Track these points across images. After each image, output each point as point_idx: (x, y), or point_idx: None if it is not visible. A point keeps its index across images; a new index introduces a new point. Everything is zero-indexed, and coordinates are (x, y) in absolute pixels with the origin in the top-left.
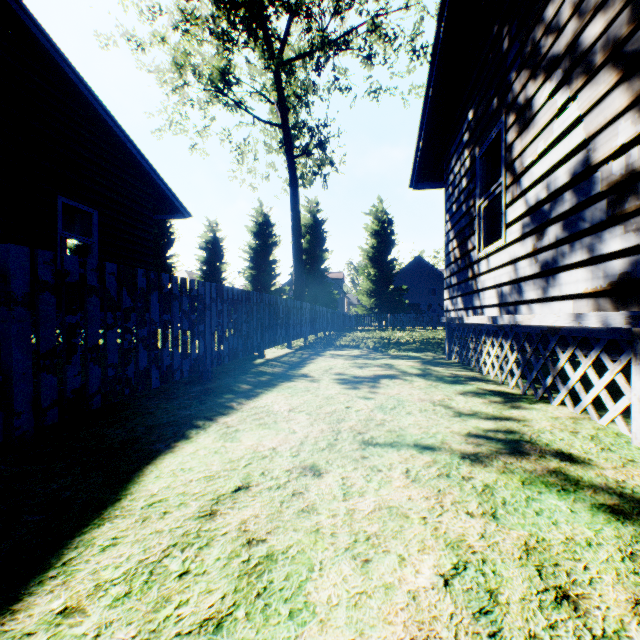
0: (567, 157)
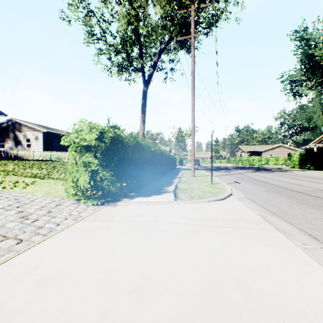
0: (11, 146)
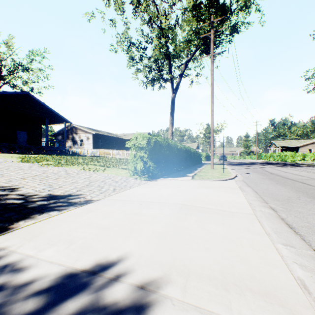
0: (70, 145)
